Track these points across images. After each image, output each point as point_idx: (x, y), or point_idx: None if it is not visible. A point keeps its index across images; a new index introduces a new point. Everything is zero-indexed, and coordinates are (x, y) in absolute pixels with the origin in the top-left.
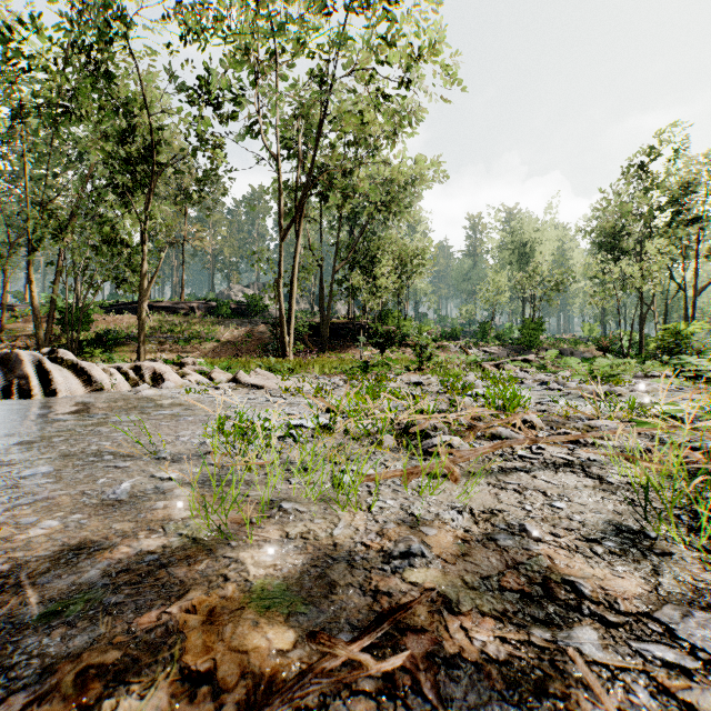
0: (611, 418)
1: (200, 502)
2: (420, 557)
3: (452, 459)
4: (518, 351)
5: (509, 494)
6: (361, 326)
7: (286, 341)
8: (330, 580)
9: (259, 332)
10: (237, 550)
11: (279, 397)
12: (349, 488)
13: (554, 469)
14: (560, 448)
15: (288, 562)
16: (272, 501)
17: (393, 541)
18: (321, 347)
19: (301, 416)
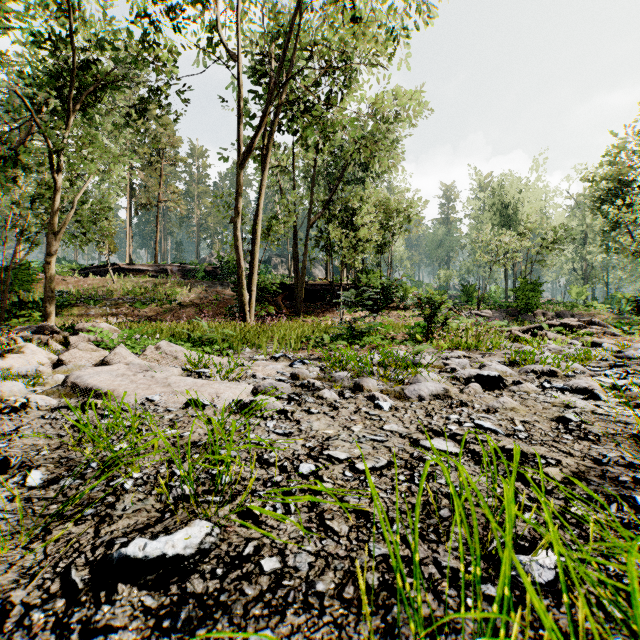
0: None
1: None
2: None
3: None
4: (513, 315)
5: None
6: (341, 285)
7: (244, 300)
8: None
9: (229, 294)
10: None
11: None
12: None
13: None
14: None
15: None
16: None
17: None
18: (295, 309)
19: None
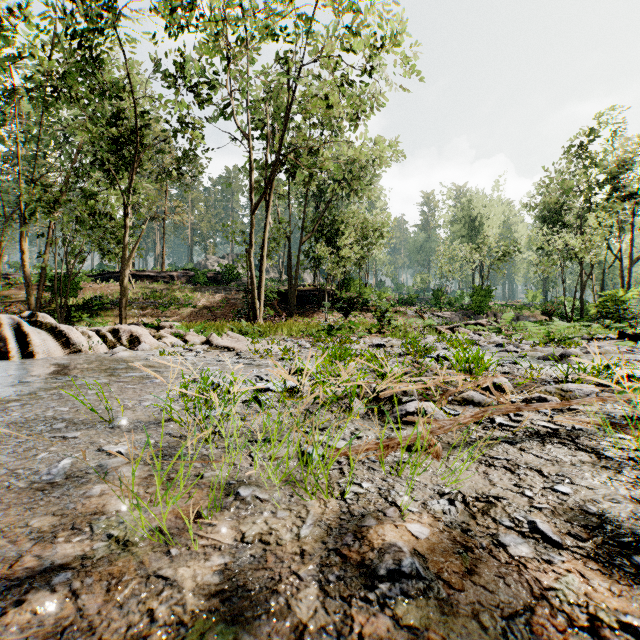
0: (581, 381)
1: (145, 486)
2: (415, 579)
3: (431, 430)
4: (468, 316)
5: (500, 474)
6: (326, 292)
7: (256, 306)
8: (296, 620)
9: (232, 298)
10: (176, 563)
11: (248, 358)
12: (318, 465)
13: (540, 440)
14: (538, 414)
15: (240, 586)
16: (229, 485)
17: (377, 550)
18: (289, 312)
19: (268, 378)
